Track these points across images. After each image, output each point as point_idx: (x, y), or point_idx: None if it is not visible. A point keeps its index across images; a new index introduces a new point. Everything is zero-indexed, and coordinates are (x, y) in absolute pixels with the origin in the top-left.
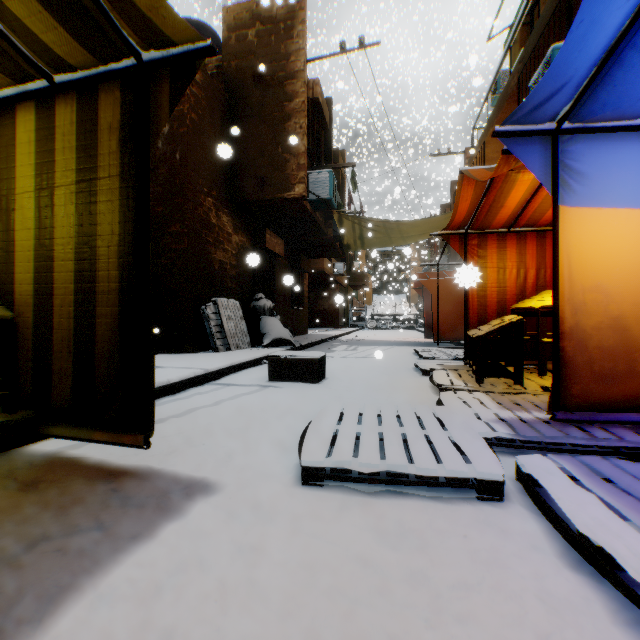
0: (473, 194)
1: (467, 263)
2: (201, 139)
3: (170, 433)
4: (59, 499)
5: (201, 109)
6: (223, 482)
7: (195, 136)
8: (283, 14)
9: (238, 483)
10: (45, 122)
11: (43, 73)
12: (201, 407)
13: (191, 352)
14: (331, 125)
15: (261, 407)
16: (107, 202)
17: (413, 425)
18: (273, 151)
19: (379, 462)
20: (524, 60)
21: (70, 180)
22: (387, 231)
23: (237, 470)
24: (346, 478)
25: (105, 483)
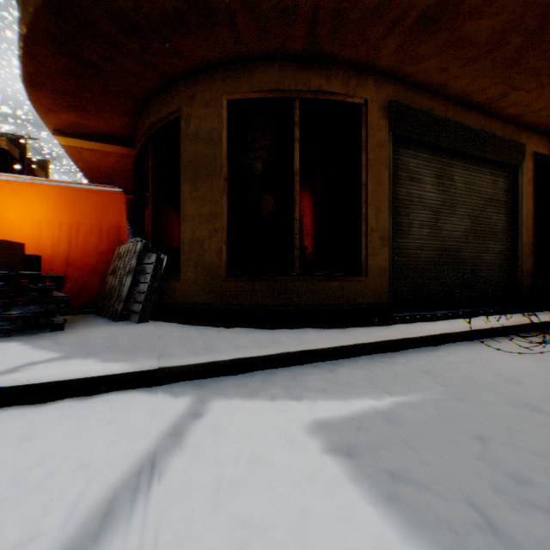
0: None
1: None
2: None
3: None
4: None
5: None
6: None
7: None
8: None
9: None
10: None
11: None
12: None
13: None
14: (26, 153)
15: None
16: None
17: None
18: None
19: None
20: None
21: None
22: None
23: None
24: None
25: None
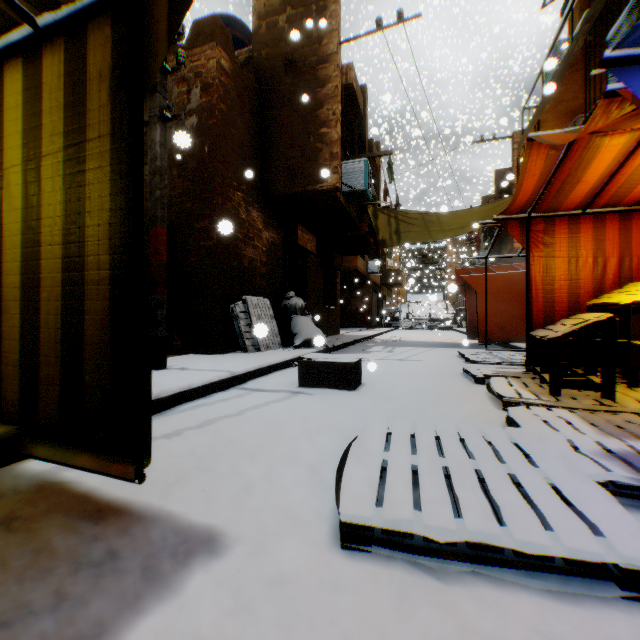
0: (542, 167)
1: (529, 252)
2: (230, 131)
3: (182, 452)
4: (24, 550)
5: (230, 100)
6: (235, 534)
7: (224, 128)
8: None
9: (254, 537)
10: (32, 80)
11: (23, 14)
12: (222, 417)
13: (220, 353)
14: (365, 114)
15: (289, 419)
16: (97, 169)
17: (488, 458)
18: (304, 141)
19: (455, 524)
20: (592, 19)
21: (57, 147)
22: (426, 224)
23: (254, 514)
24: (406, 545)
25: (88, 525)
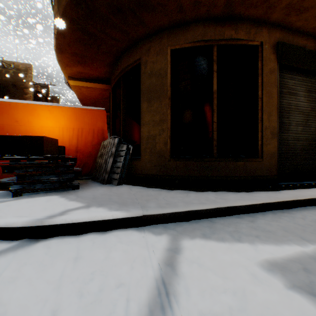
0: None
1: None
2: None
3: None
4: None
5: None
6: None
7: None
8: (24, 69)
9: None
10: None
11: None
12: None
13: None
14: (49, 93)
15: None
16: None
17: None
18: None
19: None
20: None
21: None
22: None
23: None
24: None
25: None
